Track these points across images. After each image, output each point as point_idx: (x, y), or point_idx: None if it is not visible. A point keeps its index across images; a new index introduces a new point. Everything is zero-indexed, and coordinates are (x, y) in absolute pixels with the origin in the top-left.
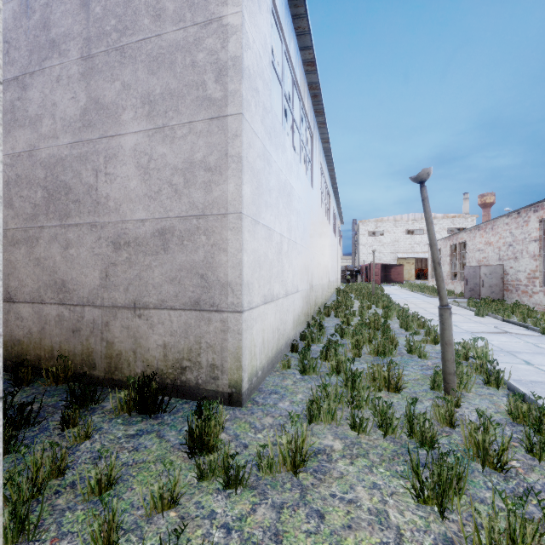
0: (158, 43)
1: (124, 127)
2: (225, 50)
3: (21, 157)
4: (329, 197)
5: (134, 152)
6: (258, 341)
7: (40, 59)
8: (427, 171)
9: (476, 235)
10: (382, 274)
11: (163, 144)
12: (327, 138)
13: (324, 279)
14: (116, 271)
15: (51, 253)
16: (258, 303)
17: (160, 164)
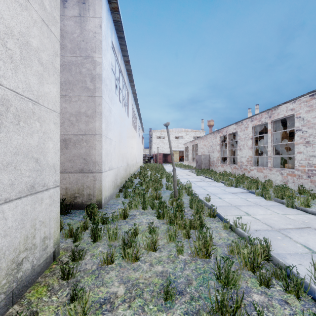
0: (63, 59)
1: None
2: (95, 70)
3: None
4: (136, 119)
5: None
6: (107, 185)
7: None
8: (168, 123)
9: (201, 141)
10: (164, 159)
11: (65, 103)
12: (135, 92)
13: (133, 161)
14: None
15: None
16: (107, 170)
17: (64, 111)
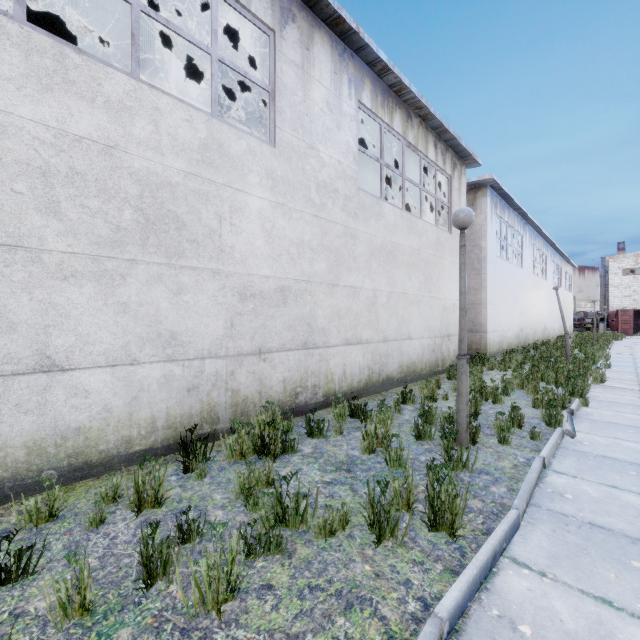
0: None
1: None
2: (481, 254)
3: None
4: (545, 257)
5: None
6: (491, 344)
7: None
8: (556, 287)
9: None
10: None
11: None
12: (536, 226)
13: (536, 326)
14: None
15: None
16: (491, 331)
17: None
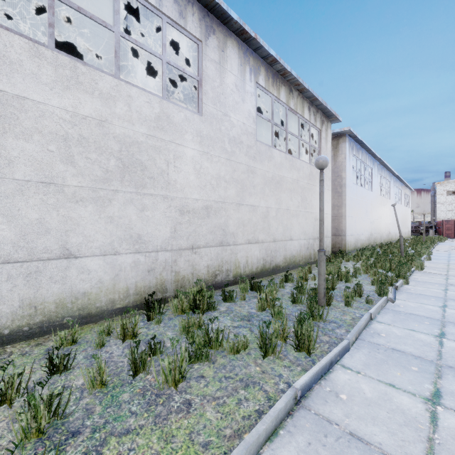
0: None
1: None
2: (342, 182)
3: None
4: (389, 183)
5: None
6: (349, 244)
7: None
8: (394, 204)
9: None
10: None
11: None
12: (382, 162)
13: (382, 231)
14: None
15: None
16: (349, 235)
17: None
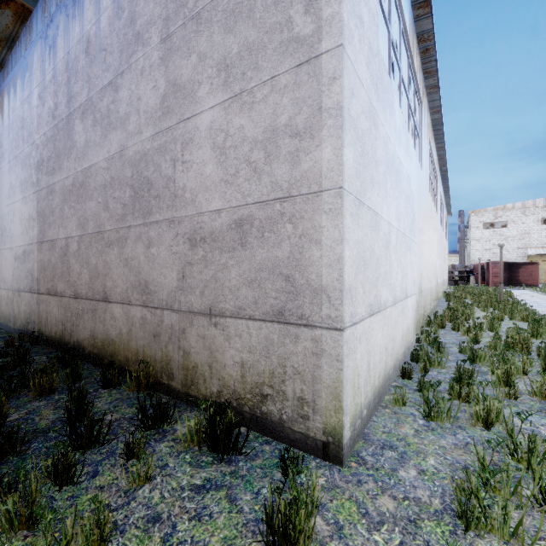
0: None
1: (200, 104)
2: None
3: (114, 159)
4: (436, 182)
5: (210, 132)
6: (362, 367)
7: (128, 56)
8: None
9: None
10: (506, 275)
11: (240, 114)
12: (438, 106)
13: (432, 281)
14: (192, 271)
15: (136, 253)
16: (362, 316)
17: (237, 140)
